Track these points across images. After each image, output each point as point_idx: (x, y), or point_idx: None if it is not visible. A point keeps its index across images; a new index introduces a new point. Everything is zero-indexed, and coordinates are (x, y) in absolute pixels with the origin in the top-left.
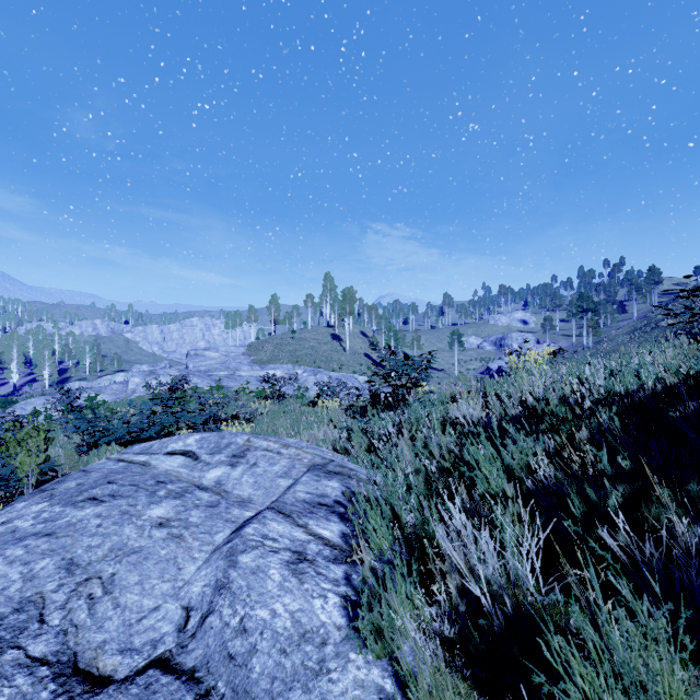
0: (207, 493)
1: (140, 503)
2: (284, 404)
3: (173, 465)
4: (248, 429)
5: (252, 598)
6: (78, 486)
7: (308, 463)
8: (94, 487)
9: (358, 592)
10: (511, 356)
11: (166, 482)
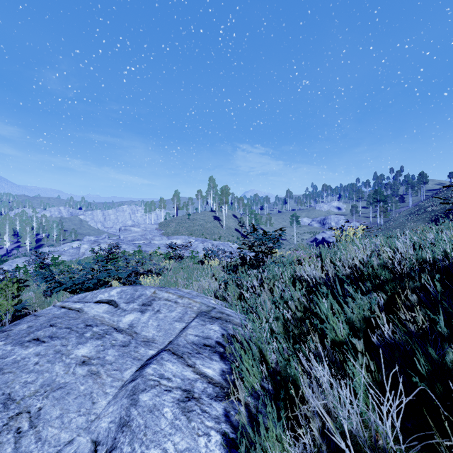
0: (121, 335)
1: (70, 344)
2: (182, 262)
3: (99, 311)
4: (158, 280)
5: (147, 437)
6: (28, 328)
7: (197, 310)
8: (39, 329)
9: (235, 429)
10: (336, 231)
11: (93, 326)
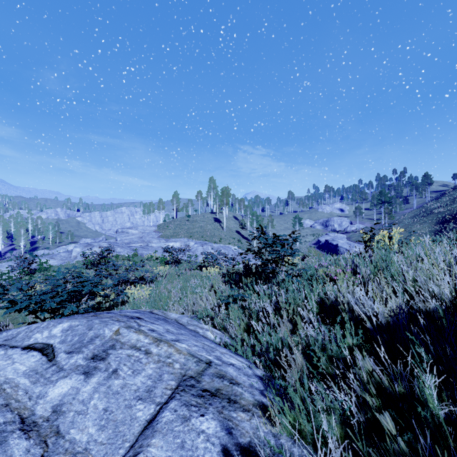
0: (26, 441)
1: None
2: (180, 267)
3: (19, 370)
4: (147, 291)
5: None
6: None
7: (180, 370)
8: None
9: None
10: (366, 235)
11: None
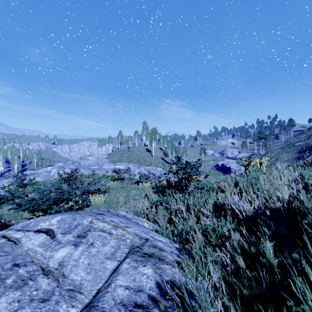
0: (47, 279)
1: None
2: (123, 183)
3: (35, 243)
4: (103, 198)
5: None
6: None
7: (130, 243)
8: None
9: None
10: (245, 162)
11: (20, 265)
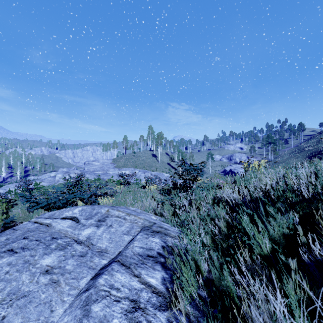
0: (80, 246)
1: (38, 254)
2: (130, 187)
3: (64, 226)
4: (111, 200)
5: None
6: (6, 240)
7: (141, 225)
8: (14, 241)
9: None
10: (245, 164)
11: (57, 238)
